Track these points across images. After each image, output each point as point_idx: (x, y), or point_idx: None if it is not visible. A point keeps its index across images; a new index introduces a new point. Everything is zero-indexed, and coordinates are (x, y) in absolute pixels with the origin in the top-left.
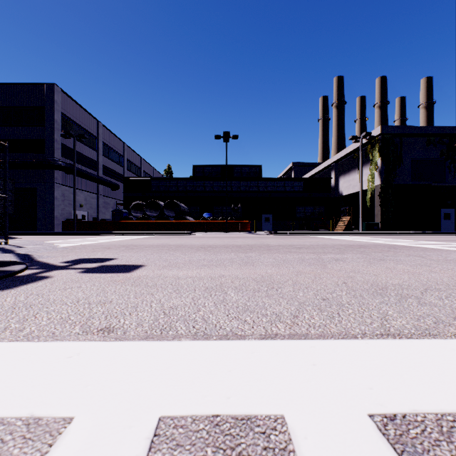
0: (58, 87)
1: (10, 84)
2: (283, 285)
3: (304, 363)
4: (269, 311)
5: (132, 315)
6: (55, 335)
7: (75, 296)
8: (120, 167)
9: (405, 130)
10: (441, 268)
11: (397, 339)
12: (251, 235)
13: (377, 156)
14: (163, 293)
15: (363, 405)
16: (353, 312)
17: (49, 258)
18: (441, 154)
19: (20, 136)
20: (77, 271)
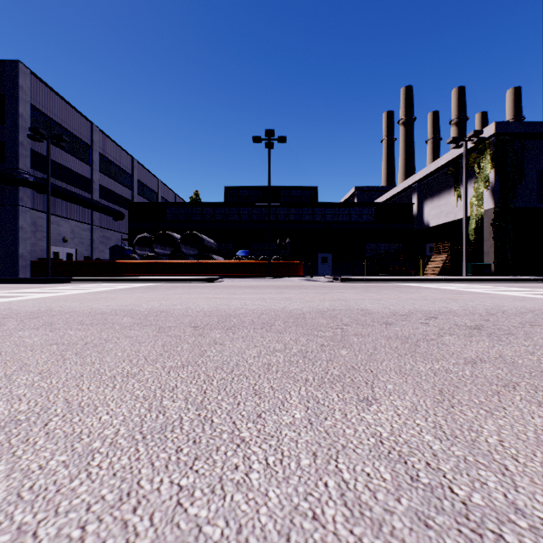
0: (24, 66)
1: None
2: None
3: None
4: None
5: None
6: None
7: None
8: (126, 189)
9: (532, 128)
10: None
11: None
12: (308, 282)
13: (488, 167)
14: None
15: None
16: None
17: None
18: None
19: None
20: None
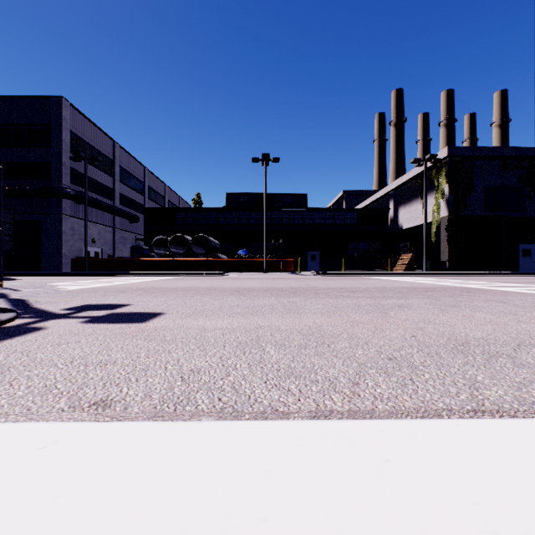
0: (66, 101)
1: (9, 97)
2: (337, 339)
3: (373, 457)
4: (320, 376)
5: (140, 382)
6: (31, 412)
7: (70, 355)
8: (140, 195)
9: (477, 152)
10: (530, 316)
11: (497, 418)
12: (295, 276)
13: (443, 182)
14: (183, 351)
15: (468, 534)
16: (430, 377)
17: (48, 305)
18: (519, 180)
19: (21, 159)
20: (79, 320)
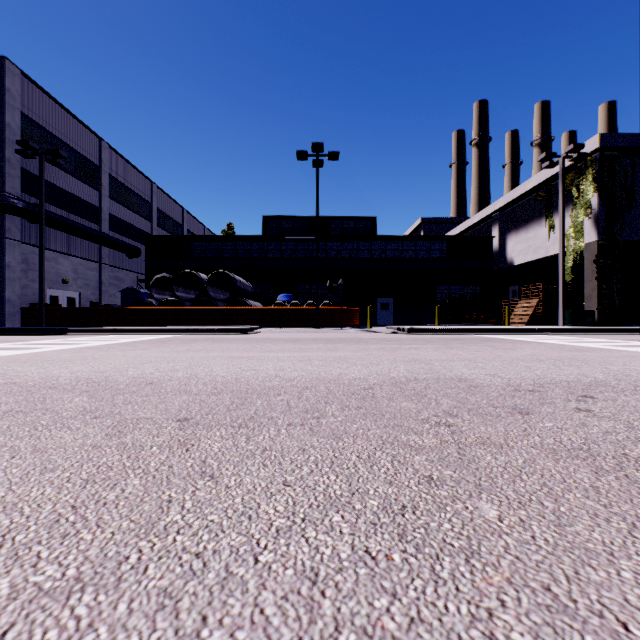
0: (12, 64)
1: None
2: None
3: None
4: None
5: None
6: None
7: None
8: (144, 220)
9: None
10: None
11: None
12: (366, 334)
13: (590, 190)
14: None
15: None
16: None
17: None
18: None
19: None
20: None
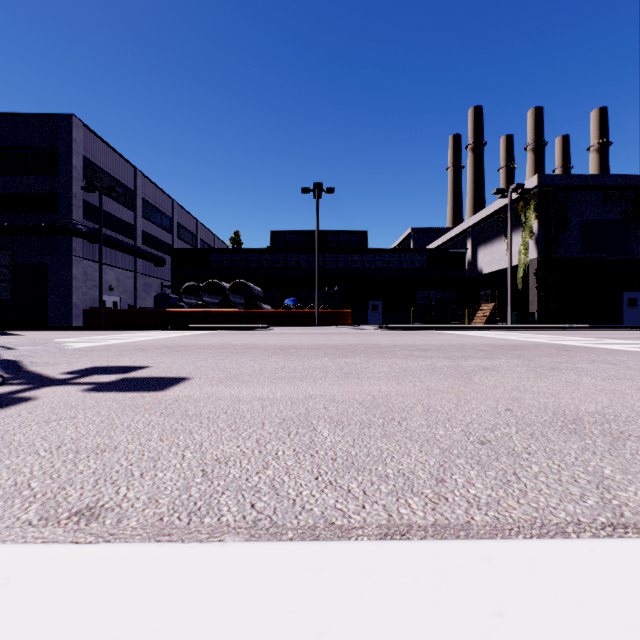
0: (77, 119)
1: (9, 115)
2: (410, 414)
3: (478, 608)
4: (391, 469)
5: (145, 479)
6: None
7: (59, 436)
8: (166, 233)
9: (573, 181)
10: None
11: None
12: (353, 330)
13: (532, 217)
14: (209, 431)
15: None
16: (540, 470)
17: (47, 367)
18: (624, 214)
19: (23, 189)
20: (81, 387)
